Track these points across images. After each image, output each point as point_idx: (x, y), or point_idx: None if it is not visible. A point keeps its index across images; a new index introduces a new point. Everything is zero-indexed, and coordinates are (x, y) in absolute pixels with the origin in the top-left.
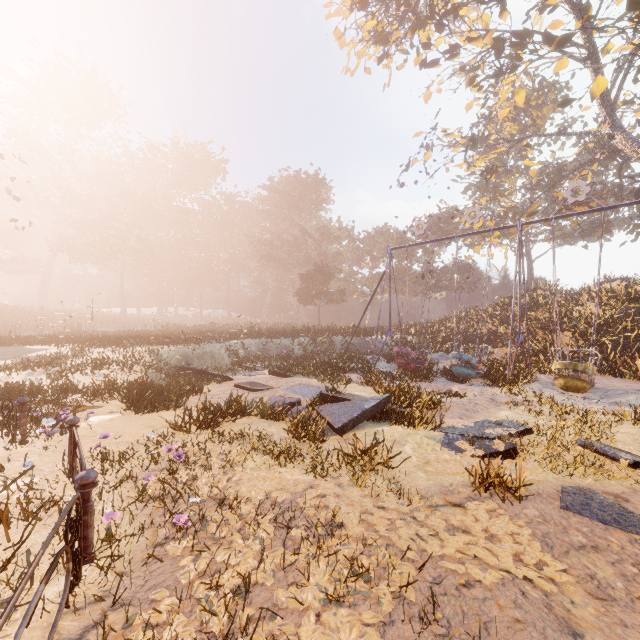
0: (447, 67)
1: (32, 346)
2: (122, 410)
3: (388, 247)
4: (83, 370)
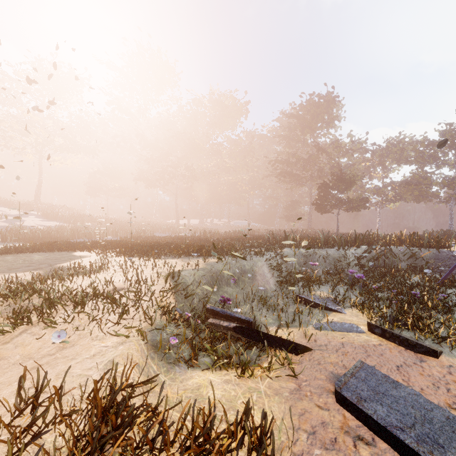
0: None
1: (79, 252)
2: None
3: None
4: (59, 308)
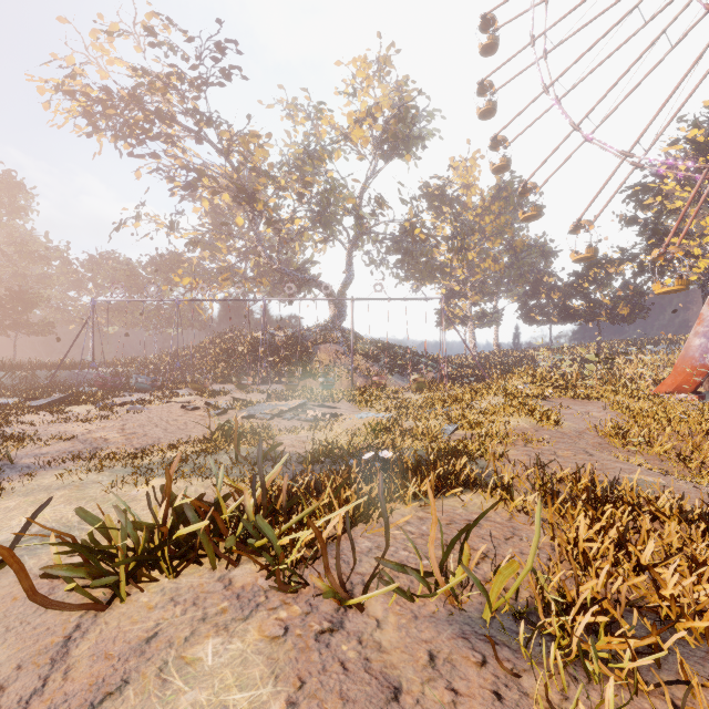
0: (153, 162)
1: None
2: None
3: (92, 299)
4: None
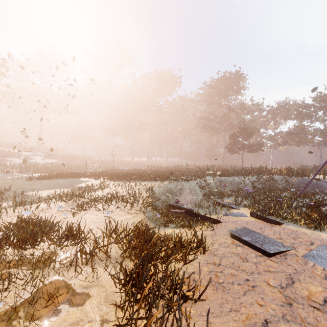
0: None
1: (83, 178)
2: (109, 323)
3: None
4: (98, 204)
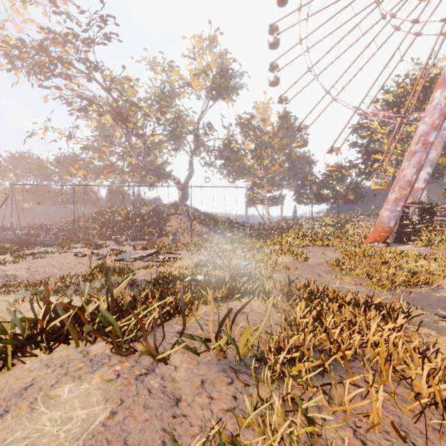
0: (56, 92)
1: None
2: None
3: (10, 183)
4: None
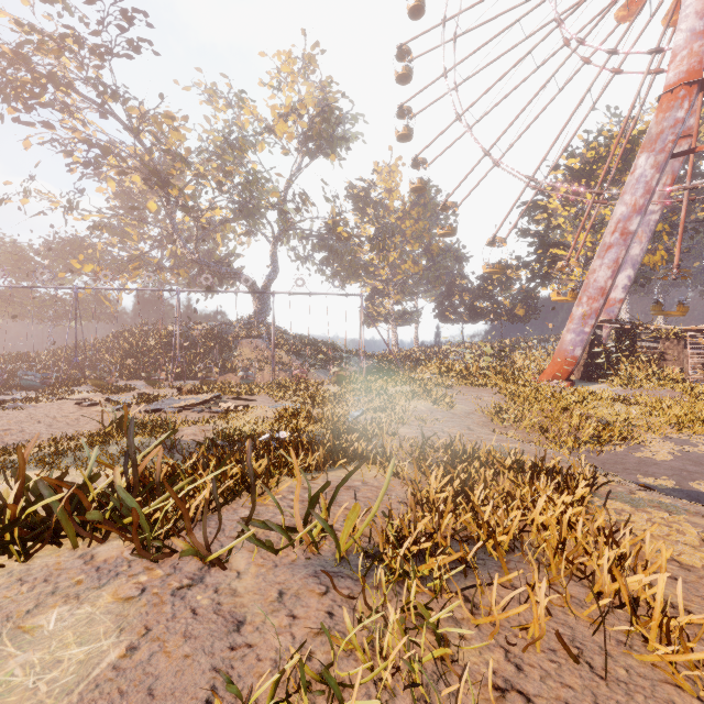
0: (46, 132)
1: None
2: None
3: None
4: None
